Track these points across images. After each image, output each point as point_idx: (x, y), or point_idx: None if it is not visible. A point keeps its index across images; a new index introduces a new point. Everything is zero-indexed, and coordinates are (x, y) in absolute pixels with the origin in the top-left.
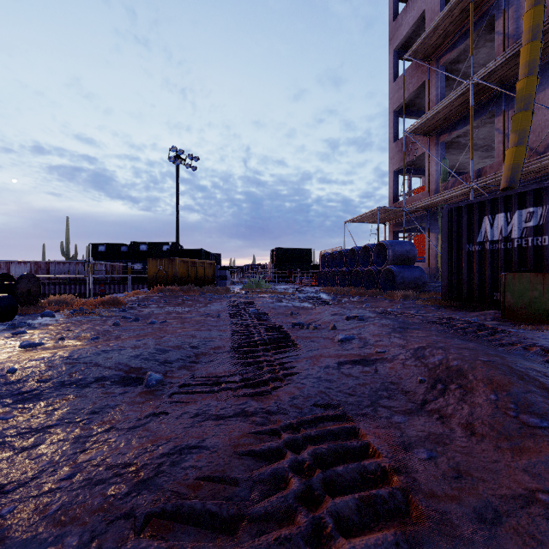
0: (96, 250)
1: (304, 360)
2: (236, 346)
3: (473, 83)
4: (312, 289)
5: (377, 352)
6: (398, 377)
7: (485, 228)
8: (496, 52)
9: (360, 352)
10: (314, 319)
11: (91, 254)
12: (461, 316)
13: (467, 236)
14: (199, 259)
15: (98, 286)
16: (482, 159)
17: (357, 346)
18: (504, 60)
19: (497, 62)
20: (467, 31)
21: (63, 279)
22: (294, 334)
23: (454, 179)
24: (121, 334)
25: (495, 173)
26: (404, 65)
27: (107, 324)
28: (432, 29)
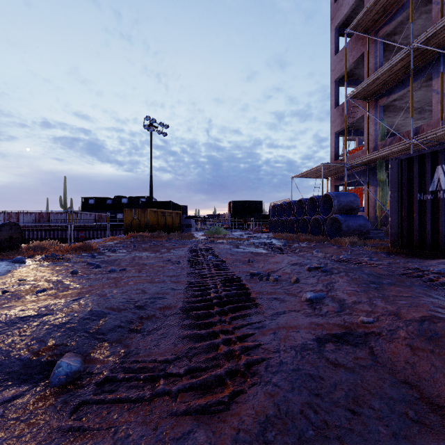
0: (87, 203)
1: (271, 332)
2: (188, 307)
3: (413, 48)
4: (264, 235)
5: (364, 321)
6: (412, 373)
7: (437, 177)
8: (433, 20)
9: (339, 319)
10: (273, 269)
11: (83, 206)
12: (418, 264)
13: (418, 185)
14: (168, 209)
15: (88, 232)
16: (415, 121)
17: (332, 310)
18: (444, 24)
19: (438, 26)
20: (404, 4)
21: (60, 226)
22: (254, 288)
23: (392, 138)
24: (71, 286)
25: (436, 129)
26: (346, 38)
27: (66, 272)
28: (372, 4)
